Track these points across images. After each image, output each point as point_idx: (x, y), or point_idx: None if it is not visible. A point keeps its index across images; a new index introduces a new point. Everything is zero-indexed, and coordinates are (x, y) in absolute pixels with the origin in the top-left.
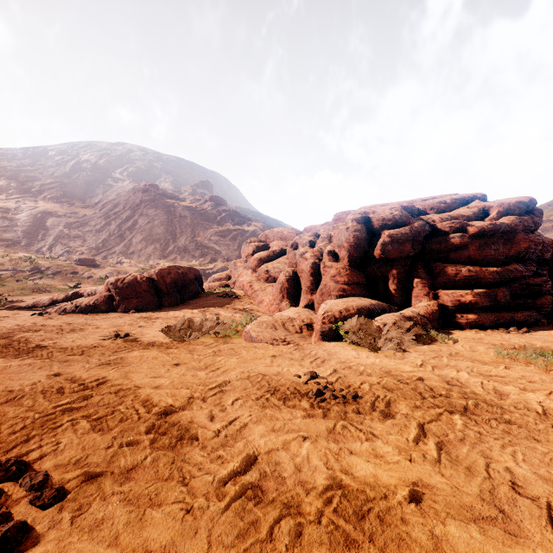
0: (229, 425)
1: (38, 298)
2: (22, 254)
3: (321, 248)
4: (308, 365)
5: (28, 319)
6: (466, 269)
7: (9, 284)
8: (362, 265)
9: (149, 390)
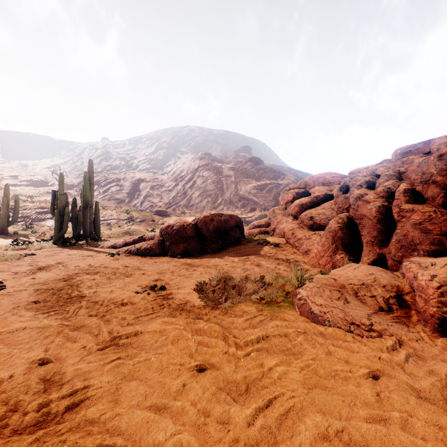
0: None
1: (118, 240)
2: (125, 208)
3: (389, 187)
4: None
5: (101, 259)
6: None
7: (114, 229)
8: None
9: None
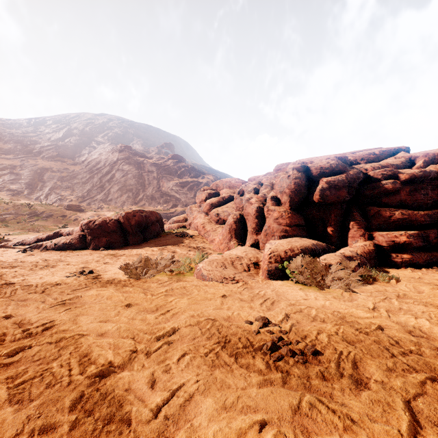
0: (171, 397)
1: (26, 237)
2: (24, 201)
3: (265, 194)
4: (258, 307)
5: (12, 255)
6: (399, 212)
7: (12, 225)
8: (302, 209)
9: (92, 340)
